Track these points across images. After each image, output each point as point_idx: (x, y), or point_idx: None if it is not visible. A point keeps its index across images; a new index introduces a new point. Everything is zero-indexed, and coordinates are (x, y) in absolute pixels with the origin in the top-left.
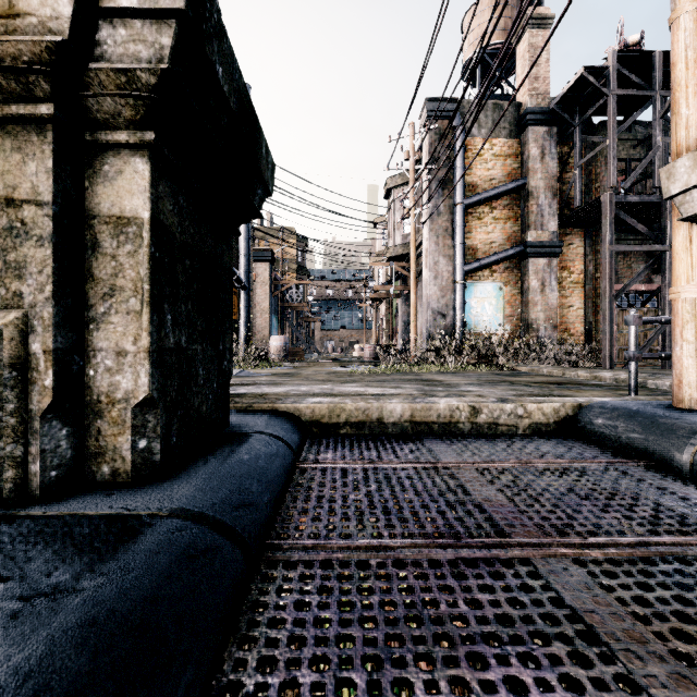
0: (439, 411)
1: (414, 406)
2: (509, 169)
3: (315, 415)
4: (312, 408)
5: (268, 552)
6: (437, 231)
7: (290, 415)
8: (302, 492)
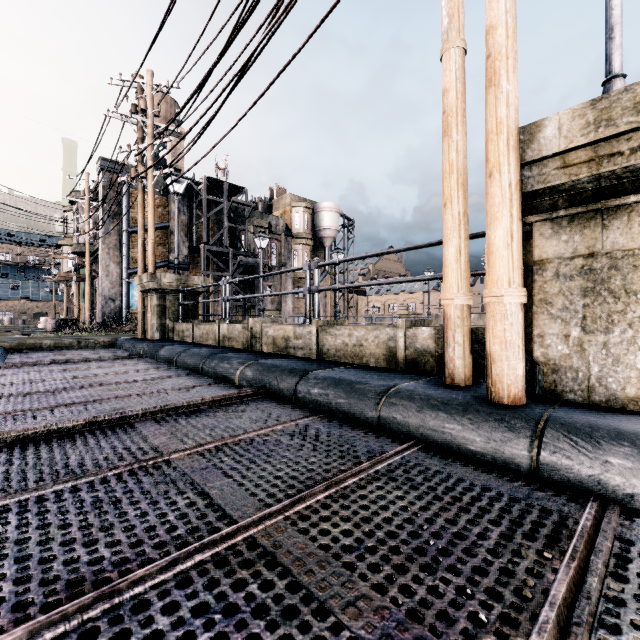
0: (66, 343)
1: (56, 342)
2: (160, 214)
3: (12, 346)
4: (10, 344)
5: (8, 358)
6: (109, 245)
7: (1, 346)
8: (12, 356)
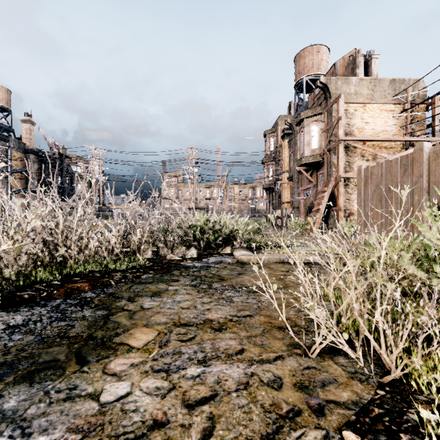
0: None
1: None
2: (23, 163)
3: None
4: None
5: None
6: (3, 179)
7: None
8: None
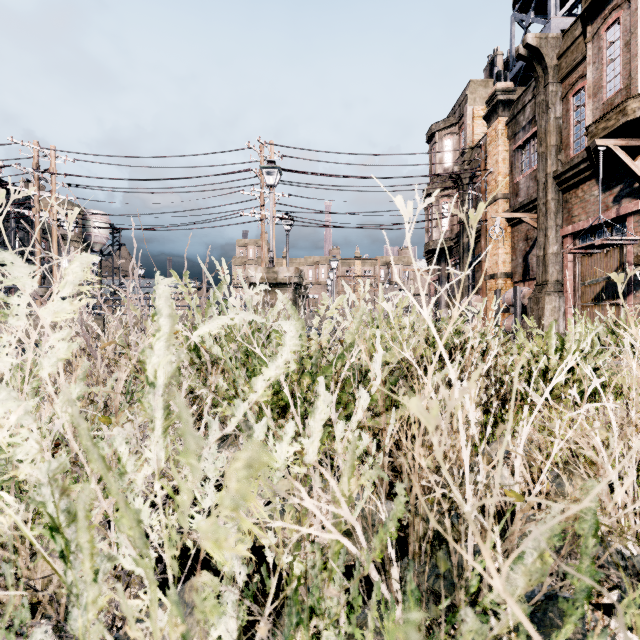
0: None
1: None
2: None
3: None
4: None
5: None
6: None
7: None
8: None
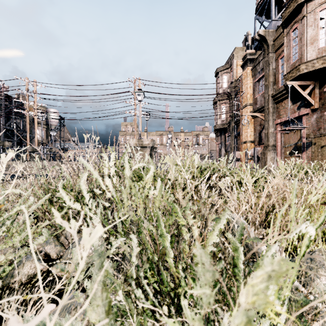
0: None
1: None
2: None
3: None
4: None
5: None
6: None
7: None
8: None
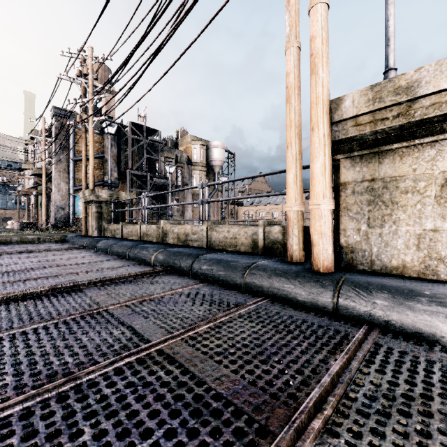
0: (29, 239)
1: (21, 238)
2: (98, 148)
3: None
4: None
5: None
6: (60, 169)
7: None
8: None
